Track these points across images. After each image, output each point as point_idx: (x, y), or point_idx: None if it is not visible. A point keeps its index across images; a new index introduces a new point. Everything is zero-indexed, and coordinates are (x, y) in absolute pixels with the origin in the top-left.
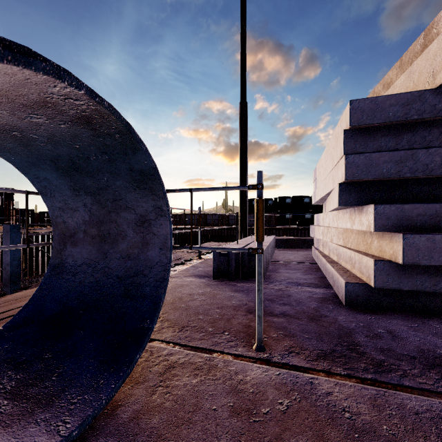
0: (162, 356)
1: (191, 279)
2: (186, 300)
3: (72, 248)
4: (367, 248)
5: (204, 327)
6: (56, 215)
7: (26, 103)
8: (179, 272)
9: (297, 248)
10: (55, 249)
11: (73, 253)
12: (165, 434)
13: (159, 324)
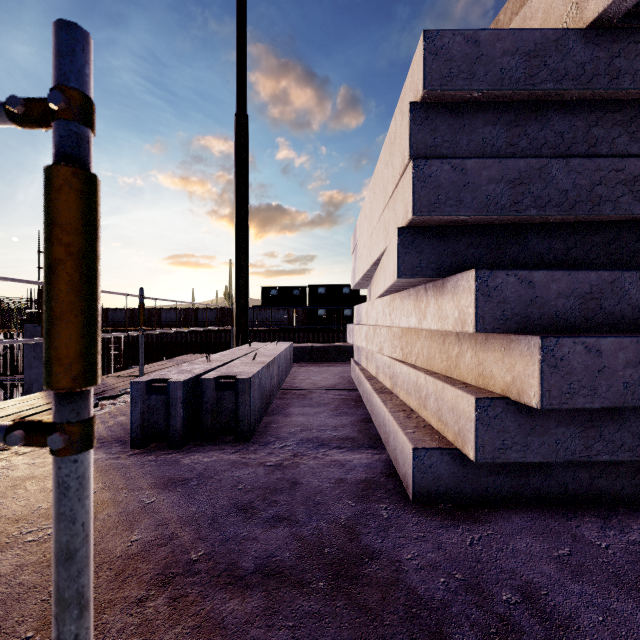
0: None
1: None
2: None
3: None
4: (450, 366)
5: None
6: None
7: None
8: None
9: (328, 362)
10: None
11: None
12: None
13: None
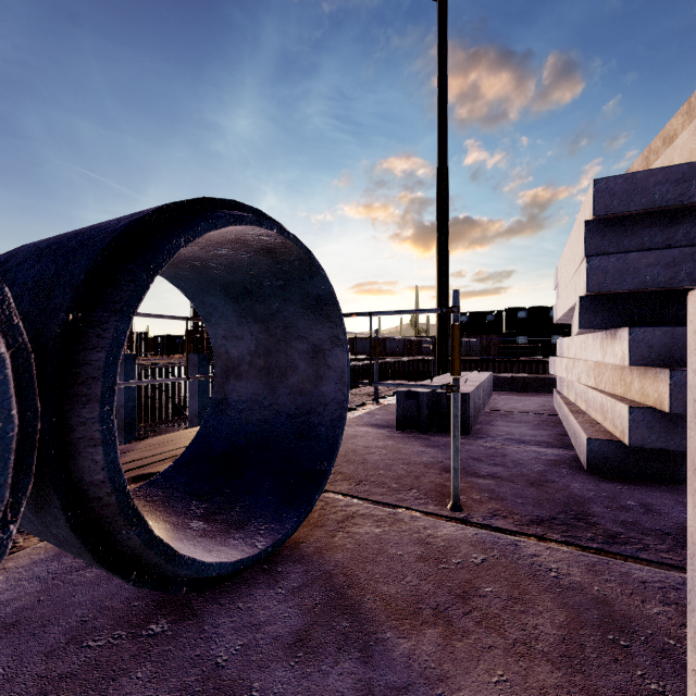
0: (339, 507)
1: (367, 429)
2: (362, 453)
3: (236, 382)
4: (626, 390)
5: (386, 482)
6: (218, 345)
7: (220, 241)
8: (349, 420)
9: (529, 393)
10: (217, 383)
11: (237, 388)
12: (350, 567)
13: (332, 477)
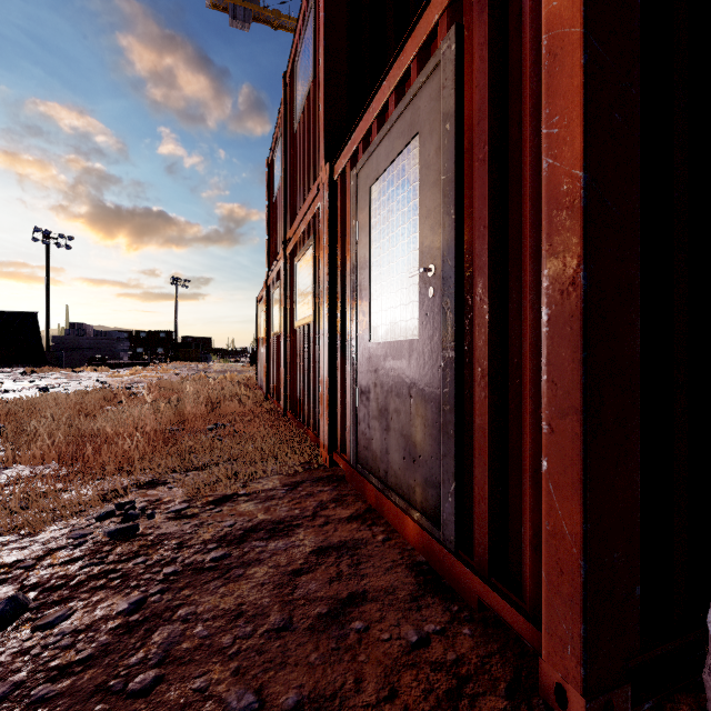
0: None
1: None
2: None
3: None
4: None
5: None
6: None
7: None
8: None
9: None
10: None
11: None
12: None
13: None
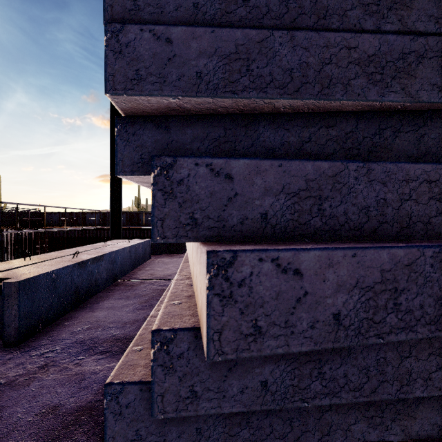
0: None
1: None
2: None
3: None
4: (193, 273)
5: None
6: None
7: None
8: None
9: (183, 254)
10: None
11: None
12: None
13: None
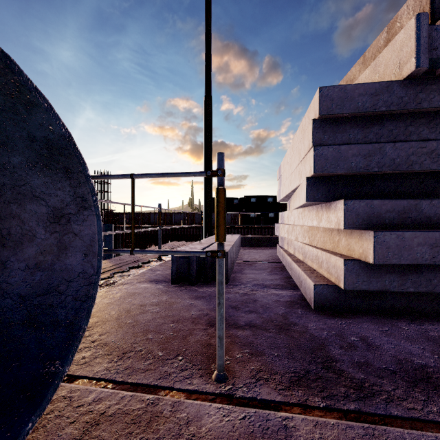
0: (85, 406)
1: (146, 285)
2: (135, 314)
3: None
4: (334, 246)
5: (153, 350)
6: None
7: None
8: (133, 277)
9: (262, 247)
10: None
11: None
12: None
13: (93, 352)
